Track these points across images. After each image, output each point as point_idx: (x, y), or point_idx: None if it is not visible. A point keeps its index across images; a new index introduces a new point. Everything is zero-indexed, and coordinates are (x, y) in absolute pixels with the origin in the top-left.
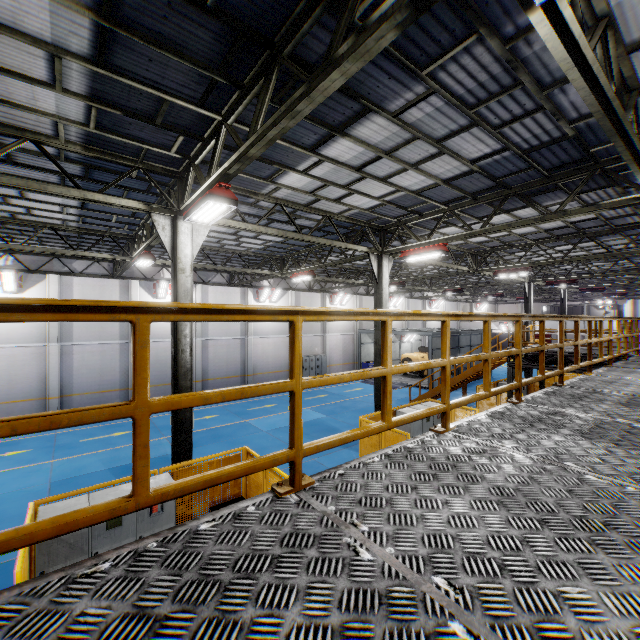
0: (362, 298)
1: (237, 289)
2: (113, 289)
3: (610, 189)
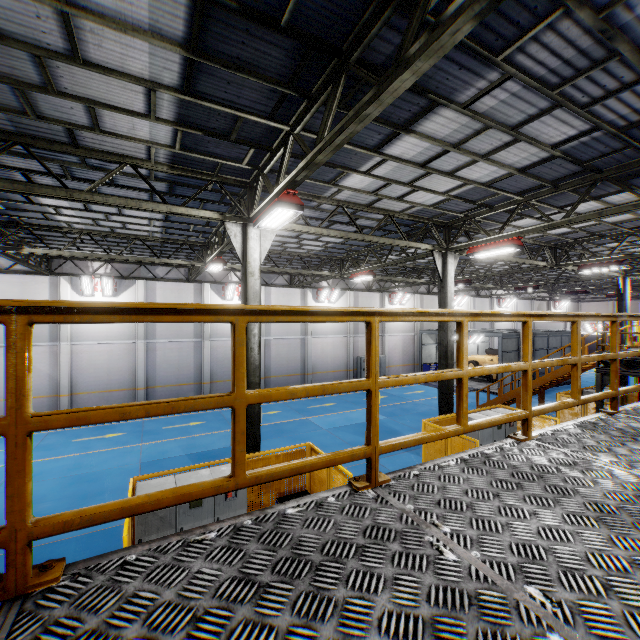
0: (423, 297)
1: (297, 290)
2: (188, 292)
3: None
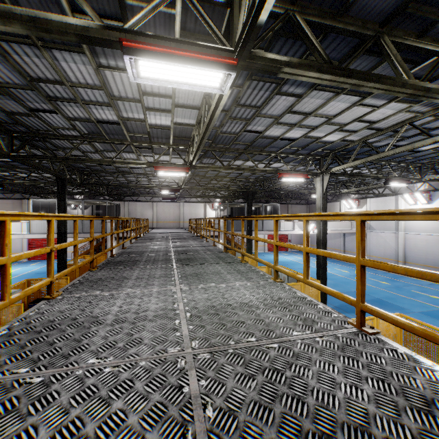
0: None
1: None
2: None
3: None
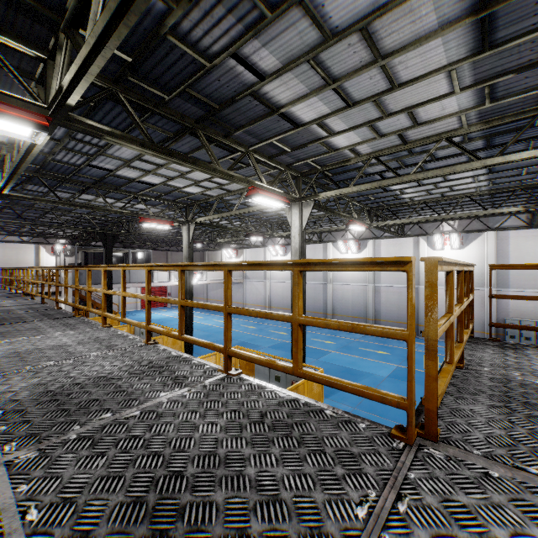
0: None
1: (409, 239)
2: (320, 250)
3: (187, 19)
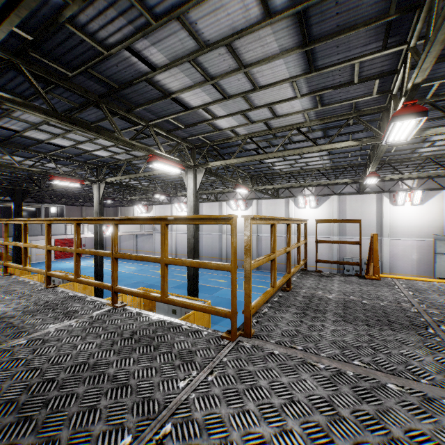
0: None
1: (282, 200)
2: (216, 207)
3: (84, 13)
